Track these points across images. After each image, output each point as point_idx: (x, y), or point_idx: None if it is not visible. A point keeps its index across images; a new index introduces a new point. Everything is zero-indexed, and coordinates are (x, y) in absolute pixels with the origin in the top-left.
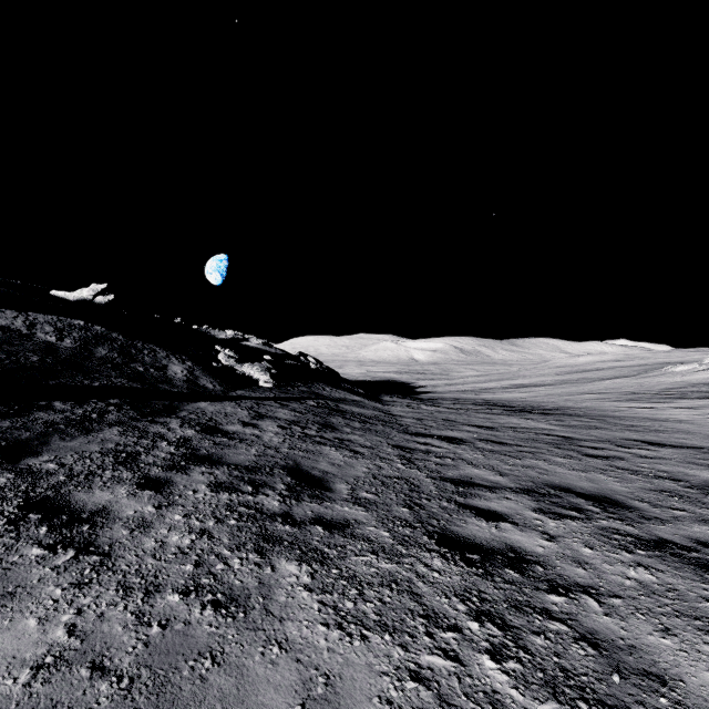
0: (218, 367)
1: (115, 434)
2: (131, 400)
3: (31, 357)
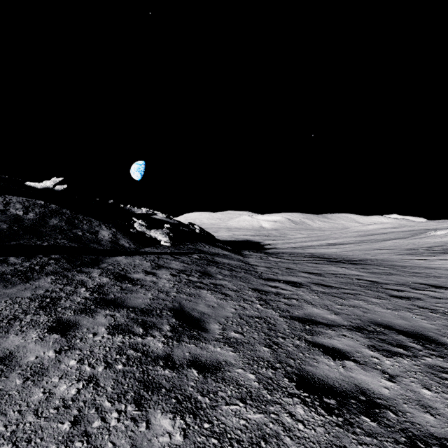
0: (134, 232)
1: (48, 282)
2: (67, 255)
3: (2, 225)
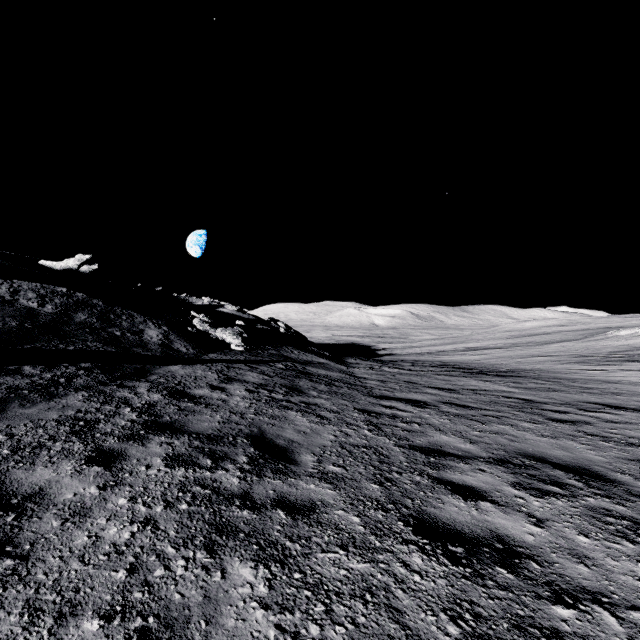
0: (193, 331)
1: (79, 400)
2: (103, 364)
3: (10, 322)
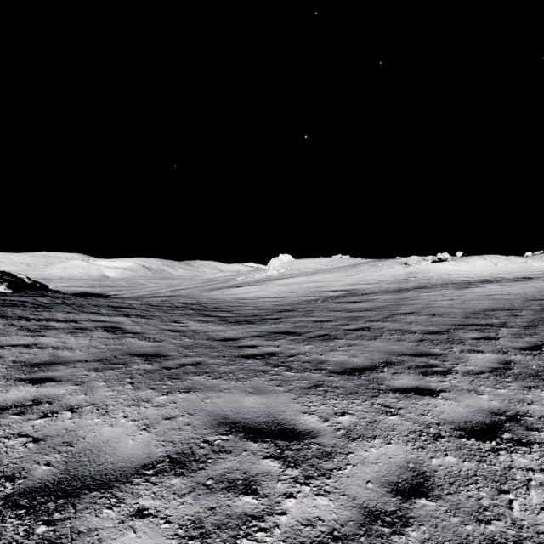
0: None
1: None
2: None
3: None
